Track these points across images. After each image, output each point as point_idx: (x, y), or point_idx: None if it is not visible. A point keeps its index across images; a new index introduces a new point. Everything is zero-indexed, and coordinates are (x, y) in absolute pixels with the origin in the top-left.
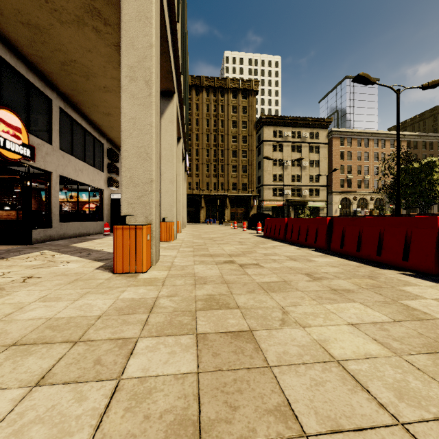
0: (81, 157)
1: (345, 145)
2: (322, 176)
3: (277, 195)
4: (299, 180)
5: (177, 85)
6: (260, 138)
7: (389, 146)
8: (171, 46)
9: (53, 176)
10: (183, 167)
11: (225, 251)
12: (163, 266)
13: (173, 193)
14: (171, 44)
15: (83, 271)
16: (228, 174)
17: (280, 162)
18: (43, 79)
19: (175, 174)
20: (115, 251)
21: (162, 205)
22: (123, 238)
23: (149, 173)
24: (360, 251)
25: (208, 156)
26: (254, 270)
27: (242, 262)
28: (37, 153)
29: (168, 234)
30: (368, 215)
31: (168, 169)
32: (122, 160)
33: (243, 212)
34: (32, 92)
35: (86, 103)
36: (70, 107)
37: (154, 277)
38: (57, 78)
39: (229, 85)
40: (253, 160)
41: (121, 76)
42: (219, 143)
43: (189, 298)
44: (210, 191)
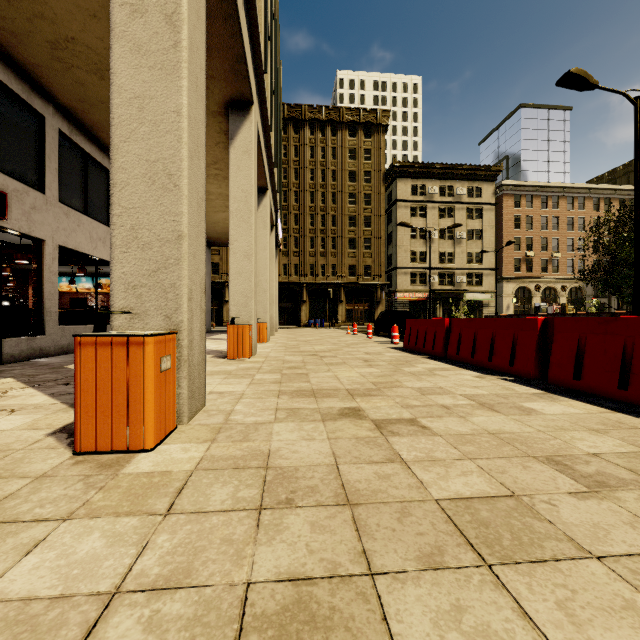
0: (102, 218)
1: (522, 207)
2: (486, 254)
3: (417, 283)
4: (451, 261)
5: (258, 94)
6: (392, 198)
7: (591, 207)
8: (244, 11)
9: (46, 247)
10: (273, 237)
11: (340, 382)
12: (204, 426)
13: (251, 275)
14: (244, 7)
15: (10, 444)
16: (342, 252)
17: (422, 233)
18: (26, 79)
19: (255, 243)
20: (77, 399)
21: (231, 296)
22: (96, 367)
23: (173, 220)
24: (629, 388)
25: (312, 225)
26: (414, 444)
27: (379, 414)
28: (13, 206)
29: (240, 346)
30: (569, 314)
31: (241, 235)
32: (114, 189)
33: (365, 309)
34: (4, 100)
35: (106, 127)
36: (82, 133)
37: (164, 470)
38: (50, 77)
39: (344, 117)
40: (381, 230)
41: (112, 3)
42: (330, 204)
43: (222, 608)
44: (315, 277)
